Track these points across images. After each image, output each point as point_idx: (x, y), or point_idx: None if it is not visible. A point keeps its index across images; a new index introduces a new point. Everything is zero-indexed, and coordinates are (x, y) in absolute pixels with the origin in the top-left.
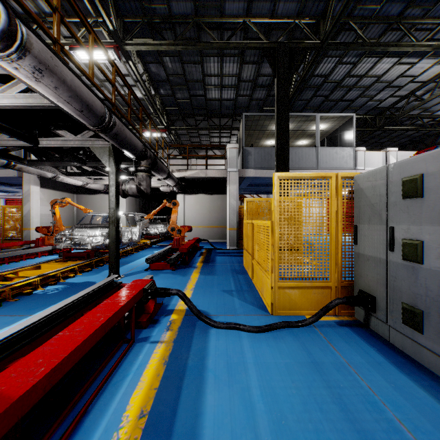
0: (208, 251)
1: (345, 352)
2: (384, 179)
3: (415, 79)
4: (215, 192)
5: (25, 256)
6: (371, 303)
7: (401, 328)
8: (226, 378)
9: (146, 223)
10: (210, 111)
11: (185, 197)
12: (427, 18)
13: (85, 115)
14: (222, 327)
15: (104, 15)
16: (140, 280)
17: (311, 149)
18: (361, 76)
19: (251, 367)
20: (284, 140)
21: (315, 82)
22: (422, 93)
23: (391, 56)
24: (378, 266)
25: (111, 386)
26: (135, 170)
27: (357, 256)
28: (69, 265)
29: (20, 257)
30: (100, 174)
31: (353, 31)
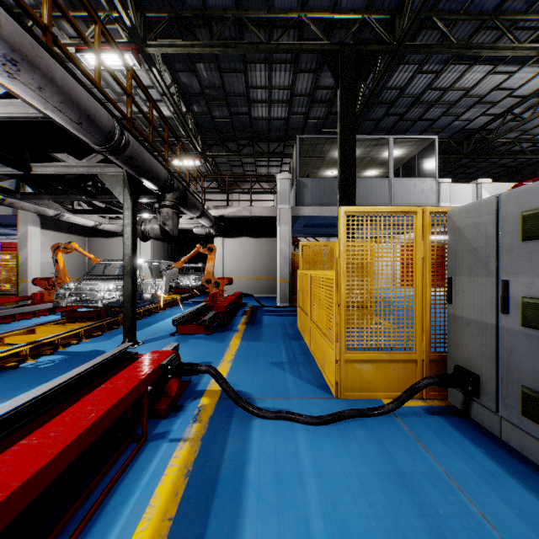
0: (253, 310)
1: (441, 455)
2: (493, 213)
3: (513, 93)
4: (262, 235)
5: (19, 315)
6: (474, 384)
7: (520, 422)
8: (274, 499)
9: (175, 274)
10: (256, 134)
11: (224, 241)
12: (531, 13)
13: (86, 130)
14: (269, 417)
15: (118, 6)
16: (158, 352)
17: (383, 181)
18: (446, 89)
19: (309, 480)
20: (349, 168)
21: (388, 97)
22: (521, 110)
23: (484, 63)
24: (483, 334)
25: (105, 514)
26: (158, 206)
27: (452, 319)
28: (72, 329)
29: (12, 317)
30: (115, 212)
31: (436, 30)
